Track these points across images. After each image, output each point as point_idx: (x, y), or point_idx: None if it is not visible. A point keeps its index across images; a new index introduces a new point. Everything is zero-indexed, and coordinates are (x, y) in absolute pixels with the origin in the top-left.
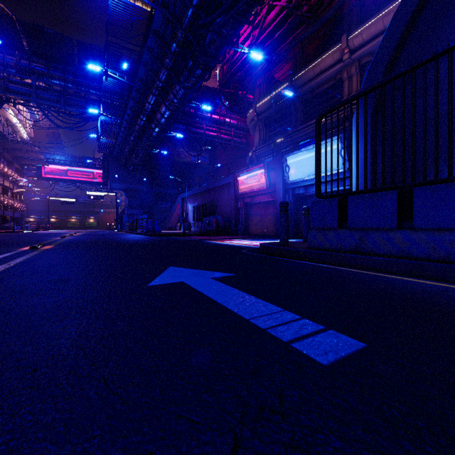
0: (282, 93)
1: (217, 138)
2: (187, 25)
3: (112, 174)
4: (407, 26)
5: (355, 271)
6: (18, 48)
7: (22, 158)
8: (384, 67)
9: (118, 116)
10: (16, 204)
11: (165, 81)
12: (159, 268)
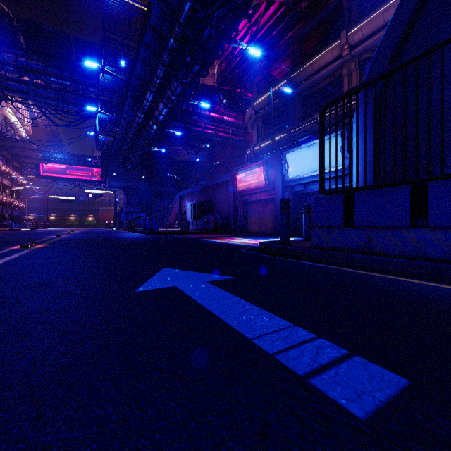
0: (281, 90)
1: (216, 137)
2: (184, 20)
3: (111, 172)
4: (413, 16)
5: (365, 274)
6: (16, 46)
7: (20, 157)
8: (388, 60)
9: (116, 114)
10: (15, 202)
11: (162, 78)
12: (151, 269)
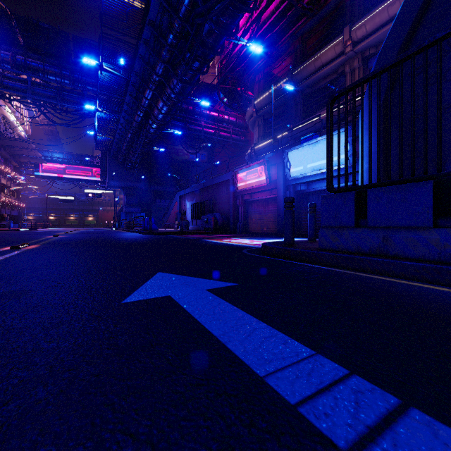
0: (282, 87)
1: (216, 136)
2: (184, 15)
3: (110, 172)
4: (423, 5)
5: (383, 280)
6: (14, 43)
7: (19, 156)
8: (396, 51)
9: (115, 113)
10: (14, 202)
11: (162, 75)
12: (145, 274)
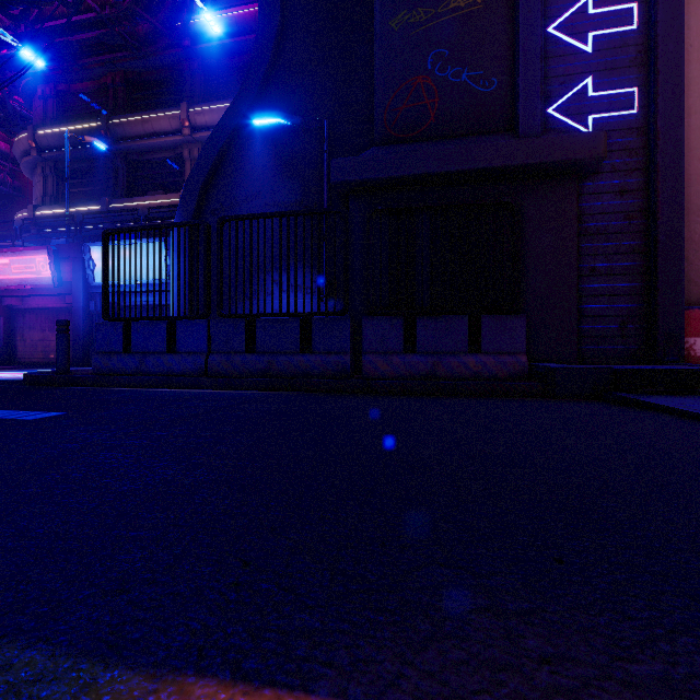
0: (88, 140)
1: None
2: None
3: None
4: (219, 157)
5: (124, 389)
6: None
7: None
8: (200, 187)
9: None
10: None
11: None
12: None
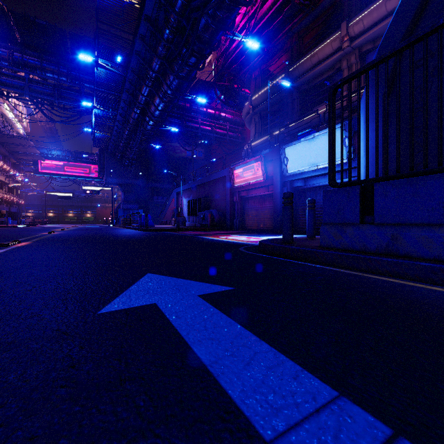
0: (279, 83)
1: (213, 133)
2: (180, 9)
3: (108, 169)
4: None
5: (396, 283)
6: (11, 41)
7: (18, 153)
8: (398, 42)
9: (112, 110)
10: (12, 198)
11: (158, 71)
12: (132, 276)
